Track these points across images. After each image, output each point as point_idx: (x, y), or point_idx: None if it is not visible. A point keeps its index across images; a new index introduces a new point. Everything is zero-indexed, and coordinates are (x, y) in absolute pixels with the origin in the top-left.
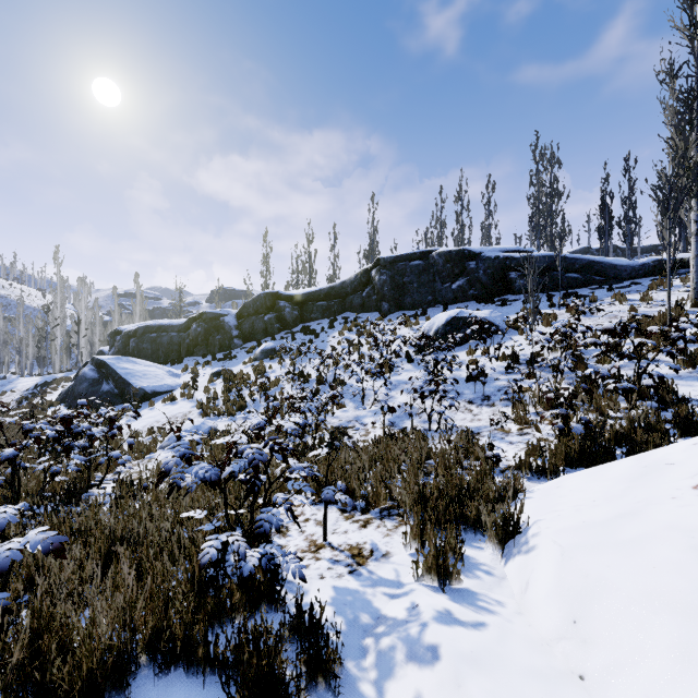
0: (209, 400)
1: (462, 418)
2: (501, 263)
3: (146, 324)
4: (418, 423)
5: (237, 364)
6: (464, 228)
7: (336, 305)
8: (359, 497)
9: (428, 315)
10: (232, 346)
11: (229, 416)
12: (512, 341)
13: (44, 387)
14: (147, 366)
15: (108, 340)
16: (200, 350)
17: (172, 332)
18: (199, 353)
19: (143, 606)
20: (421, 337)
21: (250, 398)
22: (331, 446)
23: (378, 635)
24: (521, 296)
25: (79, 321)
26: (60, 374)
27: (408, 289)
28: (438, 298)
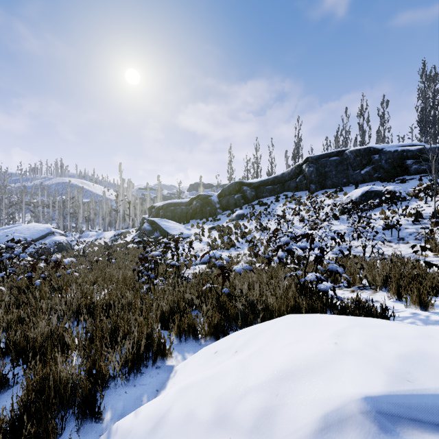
0: (213, 241)
1: (386, 250)
2: (399, 154)
3: (168, 202)
4: (353, 253)
5: (222, 223)
6: (364, 133)
7: (278, 188)
8: (340, 282)
9: (344, 191)
10: (216, 213)
11: (226, 249)
12: (413, 205)
13: (119, 236)
14: (174, 224)
15: (145, 212)
16: (198, 216)
17: (182, 206)
18: (197, 218)
19: (292, 294)
20: (349, 202)
21: (236, 241)
22: (299, 264)
23: (400, 320)
24: (416, 176)
25: (130, 202)
26: (123, 230)
27: (328, 175)
28: (351, 180)
